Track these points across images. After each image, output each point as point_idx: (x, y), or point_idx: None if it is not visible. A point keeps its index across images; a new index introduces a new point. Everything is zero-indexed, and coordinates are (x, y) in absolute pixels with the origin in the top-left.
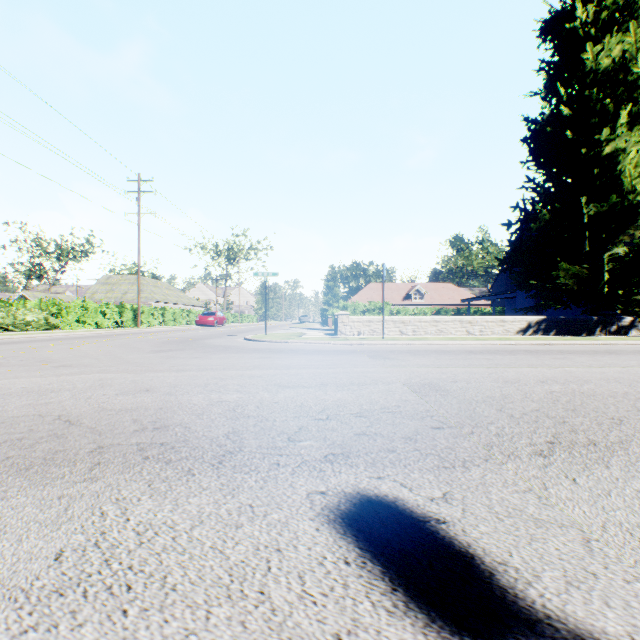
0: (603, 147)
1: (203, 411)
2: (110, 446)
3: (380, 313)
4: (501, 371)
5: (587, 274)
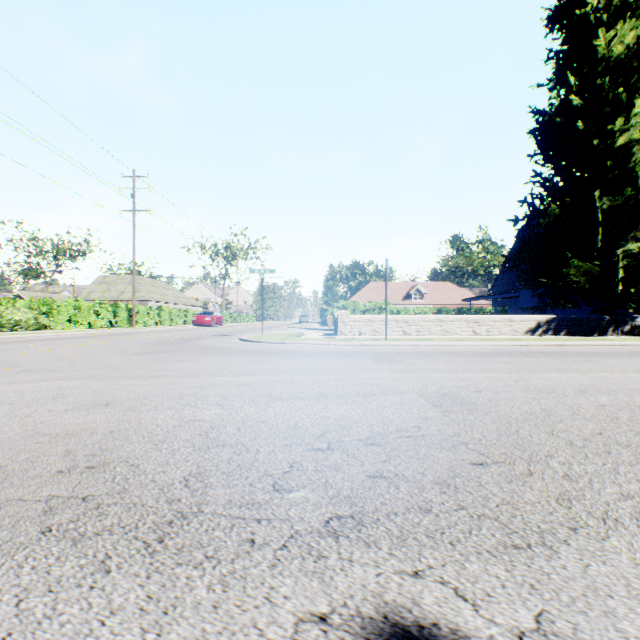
0: (616, 138)
1: (165, 436)
2: (4, 504)
3: (380, 313)
4: (527, 377)
5: (599, 271)
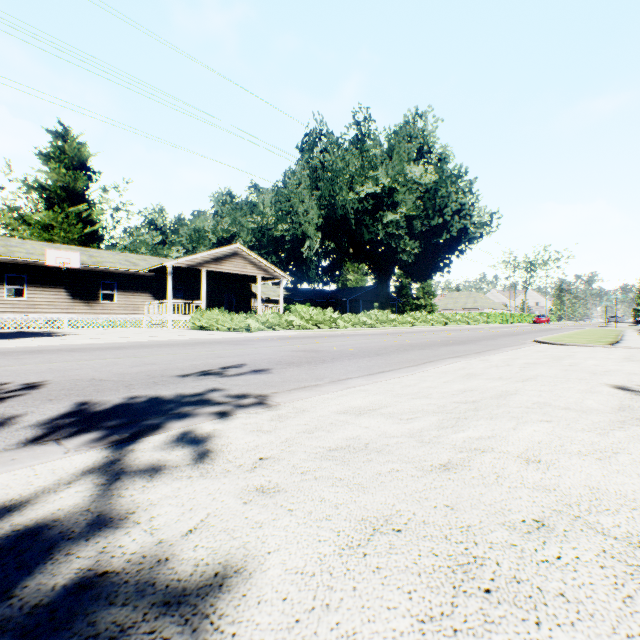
0: None
1: None
2: None
3: None
4: None
5: None
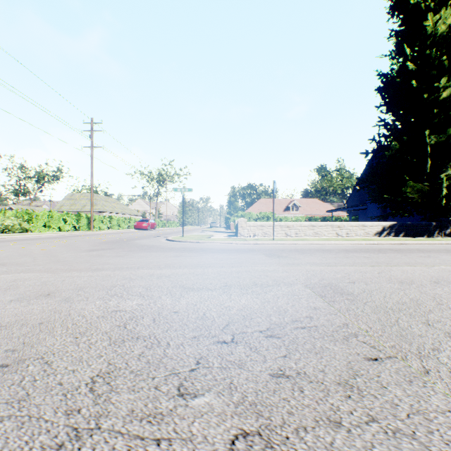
0: (441, 93)
1: (87, 328)
2: None
3: (268, 220)
4: (387, 270)
5: (428, 190)
